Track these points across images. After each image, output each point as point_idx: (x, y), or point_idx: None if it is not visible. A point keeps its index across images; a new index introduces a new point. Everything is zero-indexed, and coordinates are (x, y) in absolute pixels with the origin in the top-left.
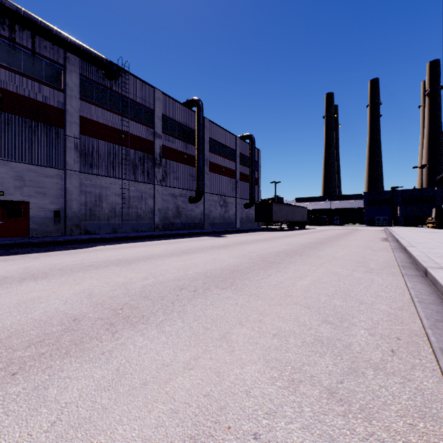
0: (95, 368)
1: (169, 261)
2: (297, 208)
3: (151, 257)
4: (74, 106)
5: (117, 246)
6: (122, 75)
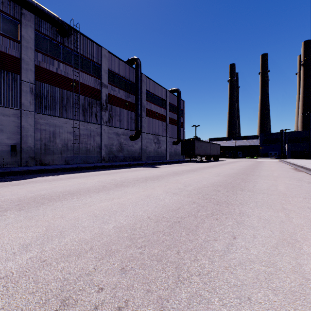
0: None
1: (93, 199)
2: (213, 144)
3: (77, 193)
4: (29, 56)
5: (56, 177)
6: (74, 34)
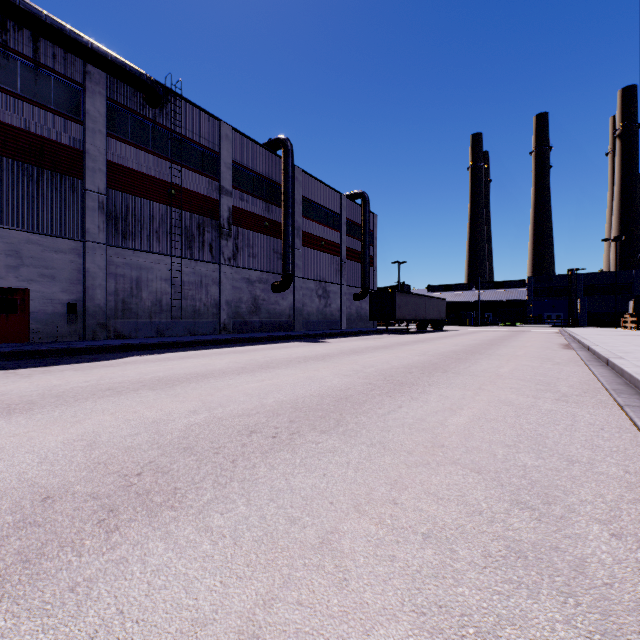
0: (44, 634)
1: (238, 381)
2: (431, 299)
3: (210, 375)
4: (98, 146)
5: (160, 357)
6: (172, 101)
